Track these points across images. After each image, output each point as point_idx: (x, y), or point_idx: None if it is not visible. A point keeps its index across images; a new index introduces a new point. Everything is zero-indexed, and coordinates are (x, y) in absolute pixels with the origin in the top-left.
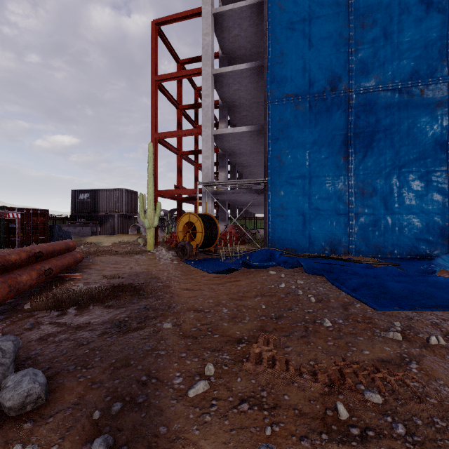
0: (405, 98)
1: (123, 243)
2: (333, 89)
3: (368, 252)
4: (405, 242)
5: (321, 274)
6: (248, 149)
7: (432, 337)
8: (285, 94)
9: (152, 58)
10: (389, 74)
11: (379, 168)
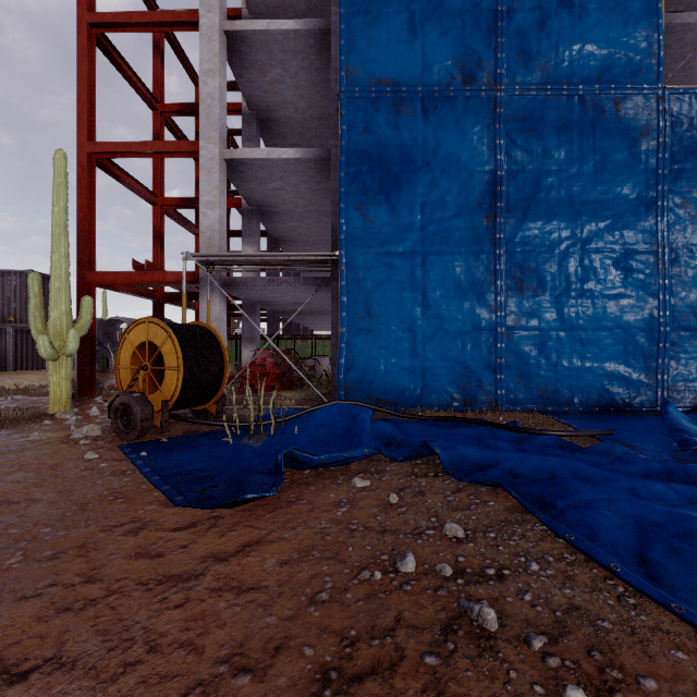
0: (591, 114)
1: (11, 393)
2: (468, 80)
3: (530, 402)
4: (591, 382)
5: (489, 482)
6: (300, 205)
7: None
8: (376, 78)
9: None
10: (564, 66)
11: (549, 241)
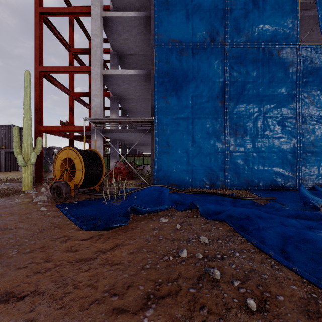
0: (267, 56)
1: (4, 181)
2: (212, 40)
3: (240, 185)
4: (267, 176)
5: (220, 220)
6: (137, 95)
7: None
8: (171, 39)
9: None
10: (255, 34)
11: (248, 113)
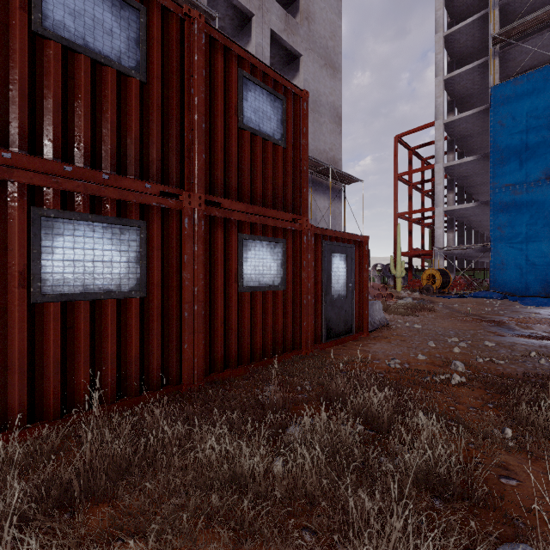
0: None
1: None
2: (548, 178)
3: None
4: None
5: (516, 301)
6: (476, 213)
7: (528, 306)
8: (505, 184)
9: (394, 162)
10: None
11: None
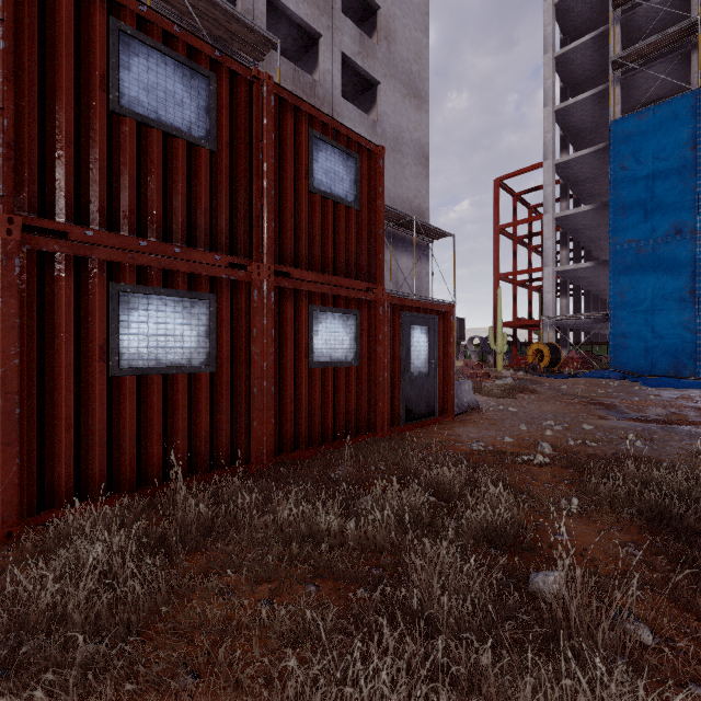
0: None
1: None
2: (678, 233)
3: None
4: None
5: (638, 381)
6: (594, 274)
7: (649, 387)
8: (627, 240)
9: (495, 211)
10: None
11: None
